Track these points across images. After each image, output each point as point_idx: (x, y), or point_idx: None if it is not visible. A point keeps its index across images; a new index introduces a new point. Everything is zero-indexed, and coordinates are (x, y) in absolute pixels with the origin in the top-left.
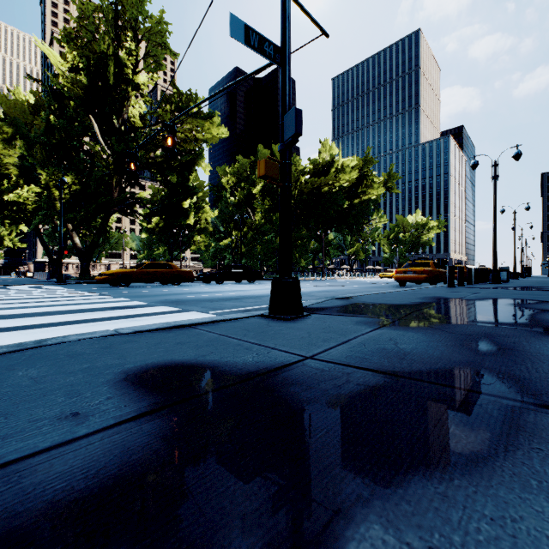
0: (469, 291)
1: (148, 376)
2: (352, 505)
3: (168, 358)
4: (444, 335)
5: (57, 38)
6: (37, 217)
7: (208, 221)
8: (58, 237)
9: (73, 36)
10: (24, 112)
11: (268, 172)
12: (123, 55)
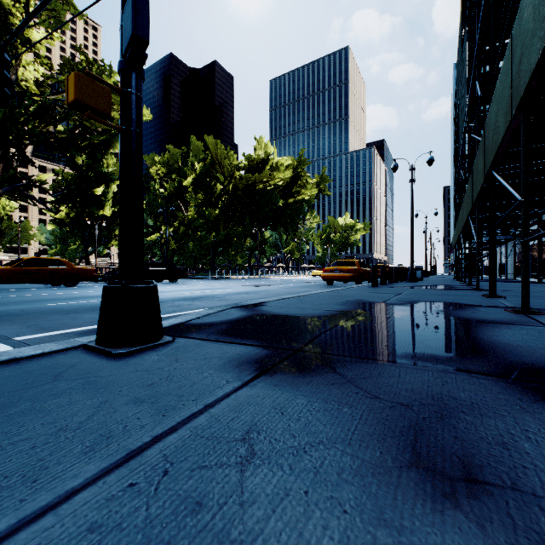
0: (392, 291)
1: None
2: None
3: None
4: (361, 410)
5: None
6: None
7: None
8: None
9: None
10: None
11: (85, 98)
12: None
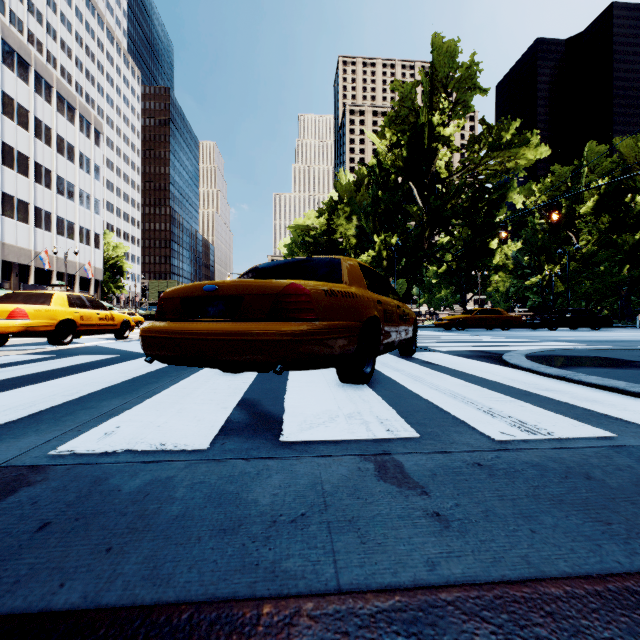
0: None
1: None
2: None
3: None
4: None
5: (382, 126)
6: None
7: (508, 256)
8: None
9: (393, 118)
10: (350, 191)
11: None
12: (436, 117)
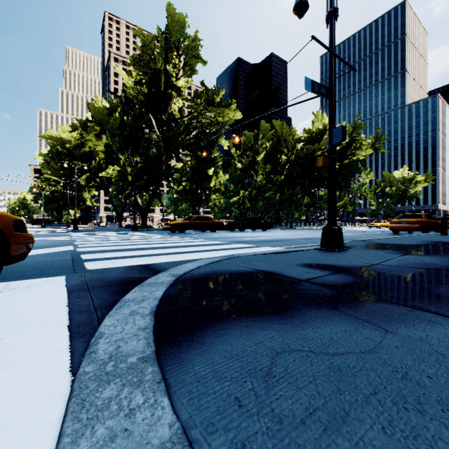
0: None
1: (311, 266)
2: (432, 287)
3: (306, 262)
4: None
5: (127, 63)
6: (113, 185)
7: (221, 183)
8: (121, 198)
9: (137, 60)
10: (103, 114)
11: (324, 164)
12: (170, 68)
